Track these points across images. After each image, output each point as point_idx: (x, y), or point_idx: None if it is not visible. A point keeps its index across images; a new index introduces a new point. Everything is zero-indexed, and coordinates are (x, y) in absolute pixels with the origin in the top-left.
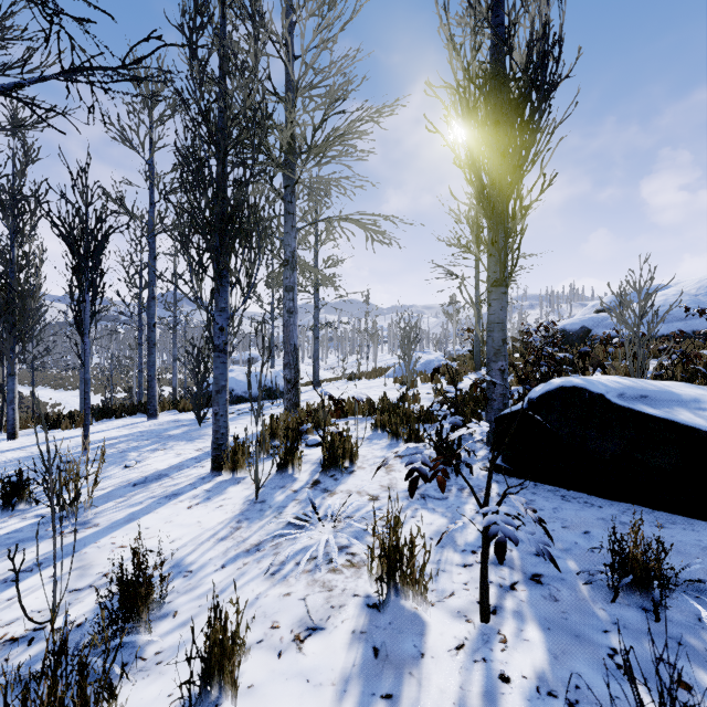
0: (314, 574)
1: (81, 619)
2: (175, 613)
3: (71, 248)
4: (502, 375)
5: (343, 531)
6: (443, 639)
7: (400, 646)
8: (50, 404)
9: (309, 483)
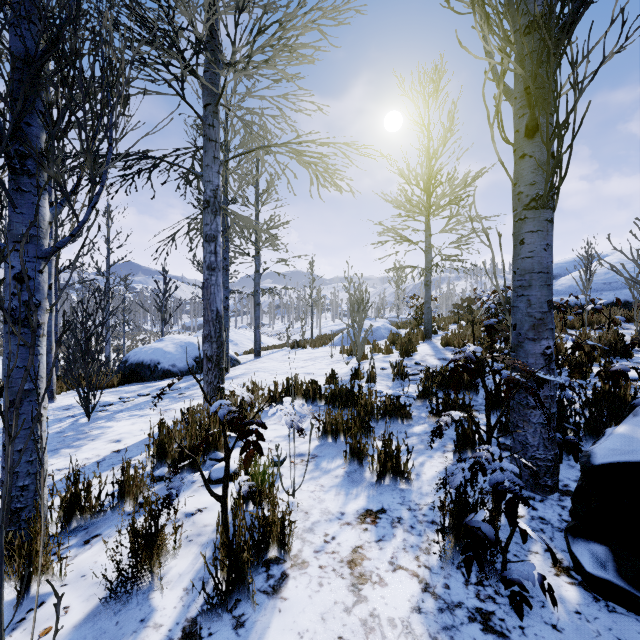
0: None
1: None
2: None
3: None
4: (546, 363)
5: None
6: None
7: None
8: None
9: None
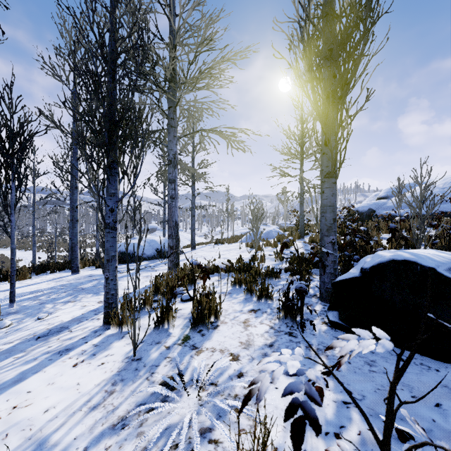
0: None
1: None
2: None
3: None
4: (333, 246)
5: (206, 405)
6: None
7: None
8: None
9: (181, 338)
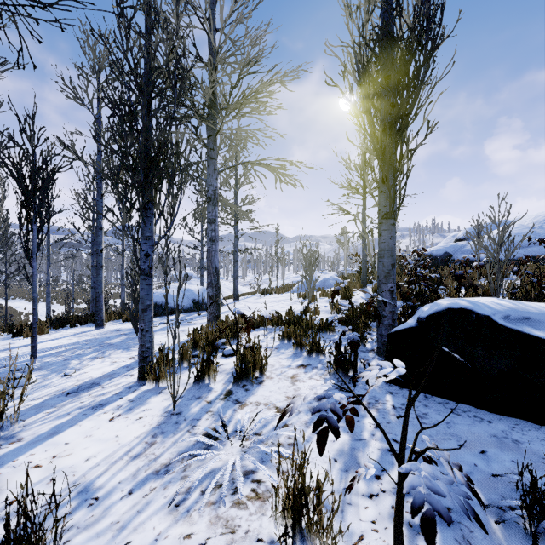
0: (217, 509)
1: None
2: None
3: (18, 184)
4: (391, 295)
5: (249, 452)
6: None
7: None
8: (24, 313)
9: (223, 393)
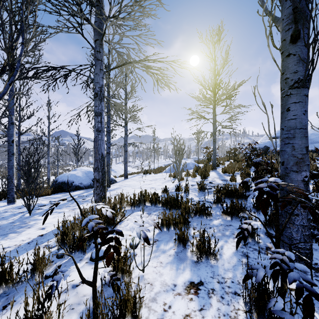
0: None
1: None
2: None
3: None
4: (305, 186)
5: None
6: None
7: None
8: None
9: None
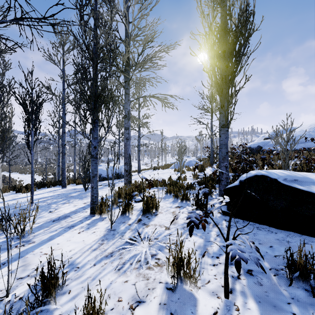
0: (139, 270)
1: (21, 295)
2: (69, 291)
3: (24, 109)
4: (226, 168)
5: (153, 246)
6: (206, 308)
7: (184, 313)
8: (18, 180)
9: (136, 220)
